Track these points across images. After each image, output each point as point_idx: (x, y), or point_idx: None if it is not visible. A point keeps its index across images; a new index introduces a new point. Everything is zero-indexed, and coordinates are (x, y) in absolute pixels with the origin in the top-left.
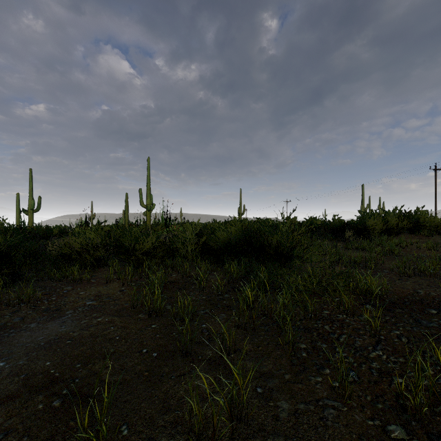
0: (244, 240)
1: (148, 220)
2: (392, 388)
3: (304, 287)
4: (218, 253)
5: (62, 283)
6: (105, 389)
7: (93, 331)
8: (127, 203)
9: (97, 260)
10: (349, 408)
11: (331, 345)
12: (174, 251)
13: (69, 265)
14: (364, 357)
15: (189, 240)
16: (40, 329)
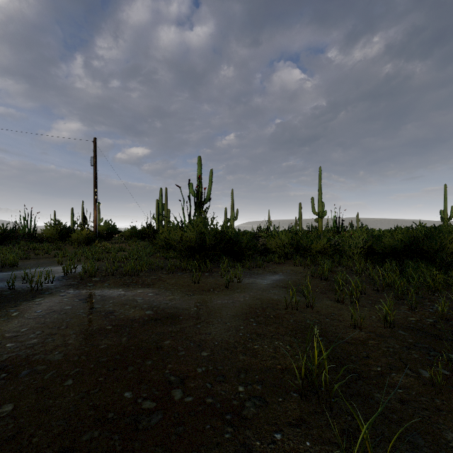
0: (403, 245)
1: (319, 227)
2: (451, 317)
3: (450, 283)
4: (383, 257)
5: (270, 263)
6: (308, 279)
7: (294, 280)
8: (301, 212)
9: (285, 254)
10: (413, 313)
11: (433, 304)
12: (342, 253)
13: (272, 254)
14: (451, 310)
15: (355, 244)
16: (272, 276)
